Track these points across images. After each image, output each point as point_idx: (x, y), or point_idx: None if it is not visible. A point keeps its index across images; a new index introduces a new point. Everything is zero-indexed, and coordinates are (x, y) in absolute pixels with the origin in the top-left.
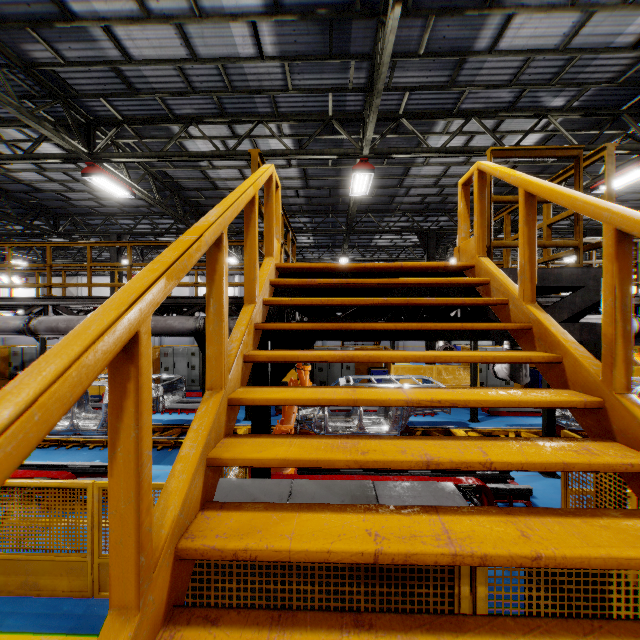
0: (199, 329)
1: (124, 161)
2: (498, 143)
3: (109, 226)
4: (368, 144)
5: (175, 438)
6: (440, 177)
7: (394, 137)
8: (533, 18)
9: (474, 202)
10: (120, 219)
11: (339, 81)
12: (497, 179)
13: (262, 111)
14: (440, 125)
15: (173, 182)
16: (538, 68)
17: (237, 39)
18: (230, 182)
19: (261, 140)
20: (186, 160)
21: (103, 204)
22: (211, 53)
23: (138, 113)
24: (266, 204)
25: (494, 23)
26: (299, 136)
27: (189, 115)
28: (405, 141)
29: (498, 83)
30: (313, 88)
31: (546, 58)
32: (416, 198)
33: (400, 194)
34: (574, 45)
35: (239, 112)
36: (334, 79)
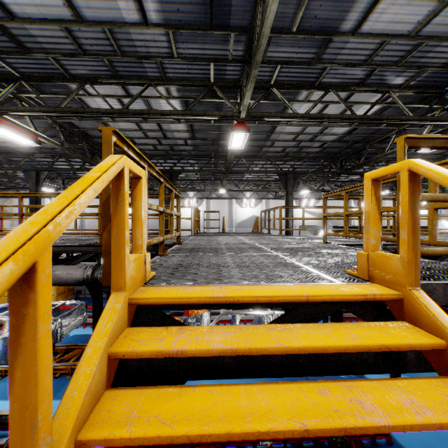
0: (87, 280)
1: (22, 114)
2: (351, 112)
3: (32, 162)
4: (245, 109)
5: (73, 364)
6: (298, 134)
7: (265, 102)
8: (396, 4)
9: (401, 212)
10: (40, 157)
11: (220, 52)
12: (341, 137)
13: (151, 75)
14: (303, 94)
15: (80, 131)
16: (389, 51)
17: (120, 3)
18: (129, 132)
19: (153, 100)
20: (82, 116)
21: (22, 146)
22: (96, 16)
23: (35, 71)
24: (113, 213)
25: (361, 6)
26: (185, 98)
27: (84, 75)
28: (274, 106)
29: (355, 62)
30: (196, 57)
31: (398, 42)
32: (279, 148)
33: (267, 145)
34: (423, 32)
35: (130, 75)
36: (215, 50)
